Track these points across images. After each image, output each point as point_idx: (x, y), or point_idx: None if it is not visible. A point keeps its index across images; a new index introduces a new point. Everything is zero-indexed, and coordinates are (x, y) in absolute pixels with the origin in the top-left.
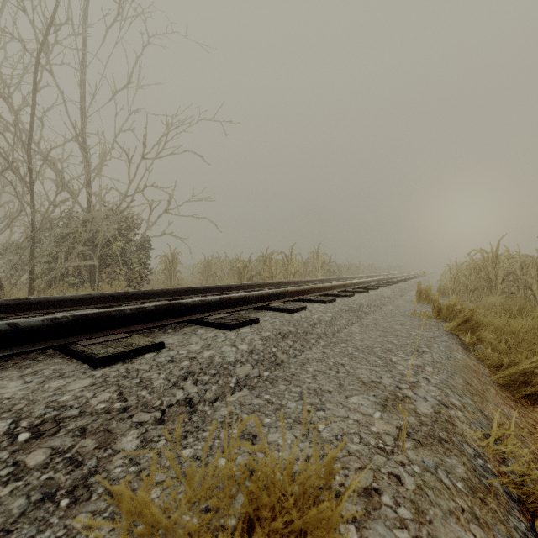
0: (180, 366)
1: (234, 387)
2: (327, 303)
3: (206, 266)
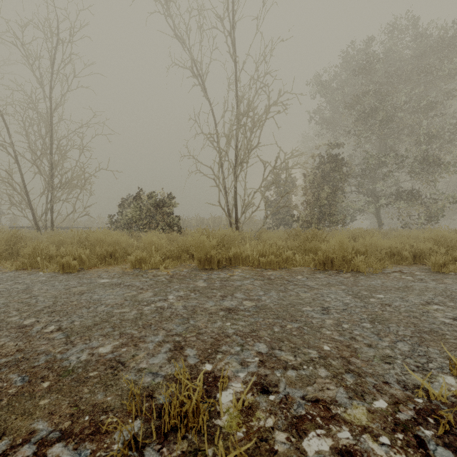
0: None
1: None
2: None
3: None
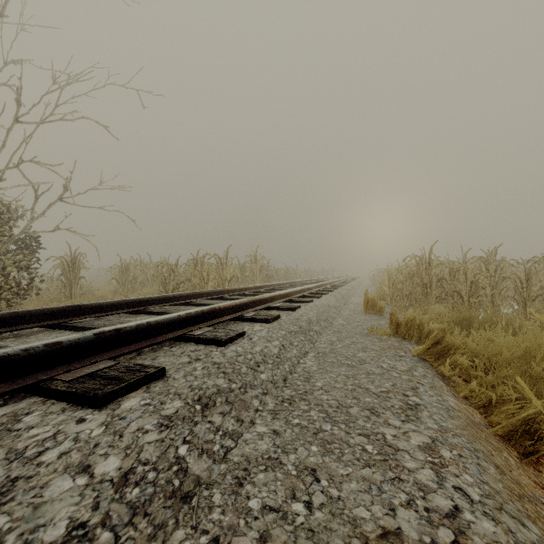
0: None
1: None
2: (270, 321)
3: (122, 270)
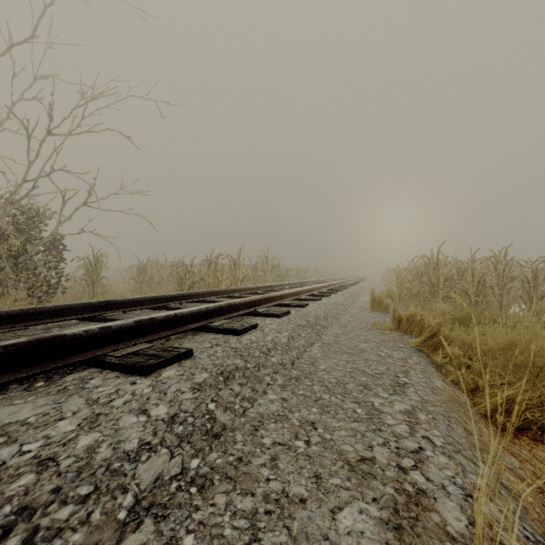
0: (1, 497)
1: (125, 523)
2: (281, 316)
3: (140, 270)
